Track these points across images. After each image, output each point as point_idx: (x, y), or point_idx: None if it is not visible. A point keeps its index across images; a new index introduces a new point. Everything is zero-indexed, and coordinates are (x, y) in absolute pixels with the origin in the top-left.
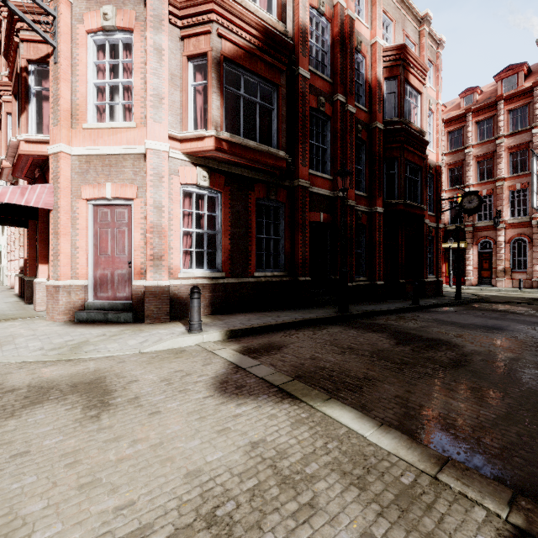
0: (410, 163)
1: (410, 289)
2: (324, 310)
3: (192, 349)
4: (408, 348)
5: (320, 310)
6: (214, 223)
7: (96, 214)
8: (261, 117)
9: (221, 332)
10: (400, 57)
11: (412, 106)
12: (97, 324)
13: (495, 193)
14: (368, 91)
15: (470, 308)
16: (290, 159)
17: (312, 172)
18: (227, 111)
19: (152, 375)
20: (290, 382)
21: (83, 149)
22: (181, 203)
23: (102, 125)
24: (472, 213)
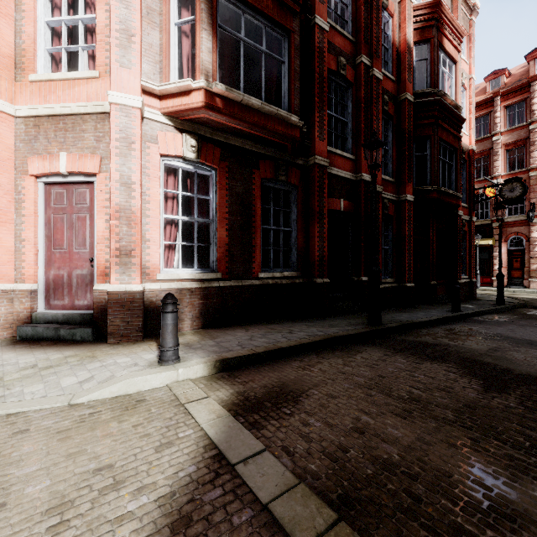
0: (444, 143)
1: (441, 292)
2: (349, 321)
3: (156, 397)
4: (513, 401)
5: (343, 321)
6: (208, 209)
7: (48, 196)
8: (267, 72)
9: (207, 363)
10: (433, 16)
11: (445, 77)
12: (42, 343)
13: (528, 185)
14: (395, 56)
15: (525, 317)
16: (305, 127)
17: (330, 149)
18: (223, 61)
19: (44, 484)
20: (332, 530)
21: (30, 108)
22: (161, 181)
23: (54, 76)
24: (514, 204)
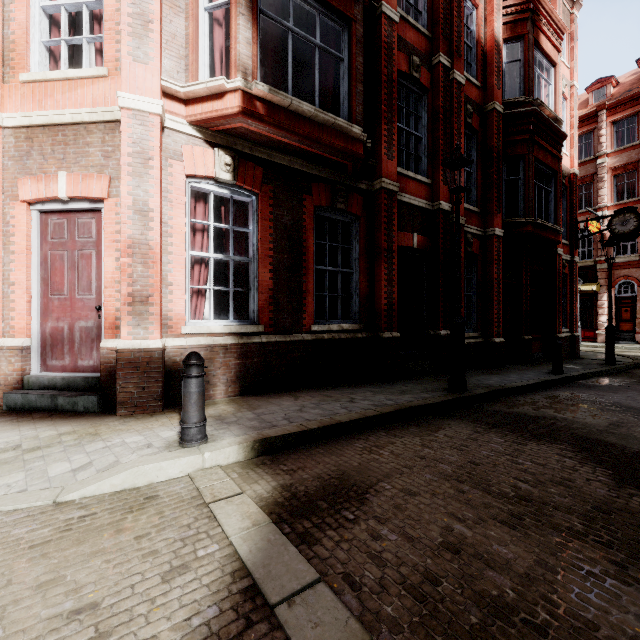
0: (541, 165)
1: (537, 349)
2: (424, 386)
3: (173, 492)
4: None
5: (418, 386)
6: (247, 245)
7: (44, 228)
8: (322, 72)
9: (242, 444)
10: (528, 7)
11: (542, 82)
12: (34, 415)
13: None
14: (481, 57)
15: None
16: (369, 142)
17: (401, 171)
18: (265, 56)
19: None
20: None
21: (21, 116)
22: (187, 209)
23: (51, 74)
24: (627, 240)
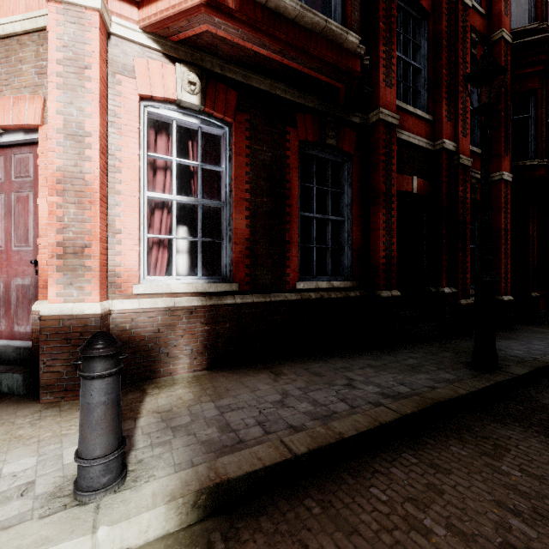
0: None
1: (542, 307)
2: (436, 358)
3: None
4: None
5: (428, 358)
6: (220, 187)
7: None
8: None
9: (175, 502)
10: None
11: None
12: None
13: None
14: None
15: None
16: (367, 59)
17: (399, 104)
18: None
19: None
20: None
21: None
22: (141, 139)
23: None
24: None
